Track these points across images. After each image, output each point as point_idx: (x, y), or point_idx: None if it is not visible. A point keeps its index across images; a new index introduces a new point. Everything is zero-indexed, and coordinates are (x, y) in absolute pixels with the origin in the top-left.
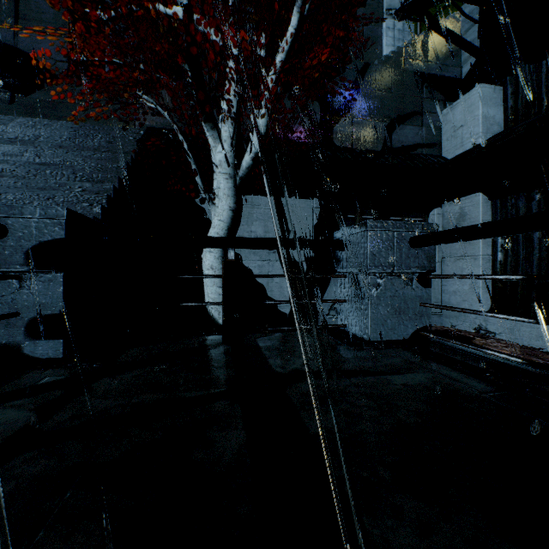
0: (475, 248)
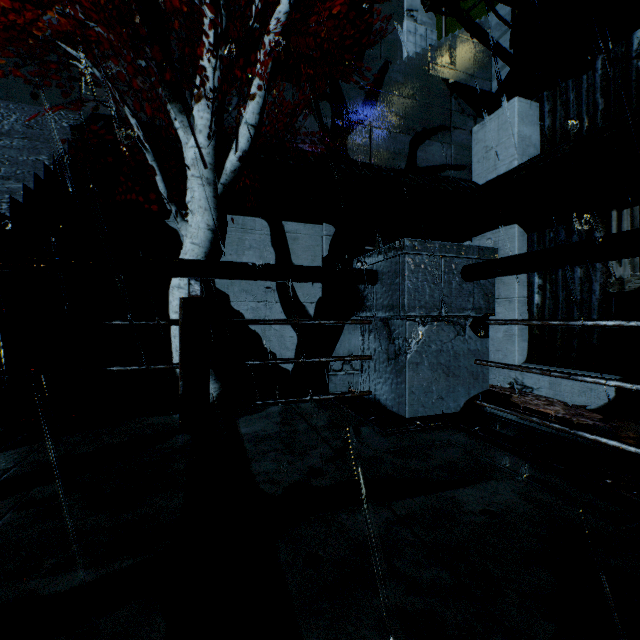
0: (510, 289)
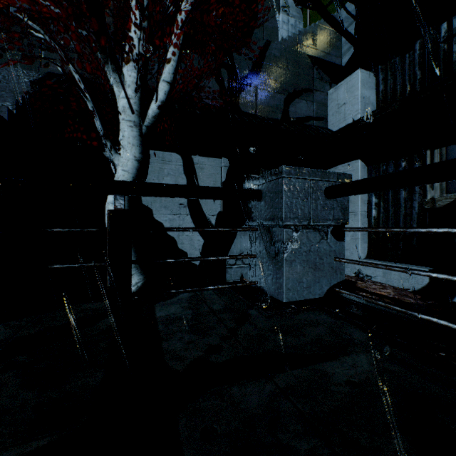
0: (355, 206)
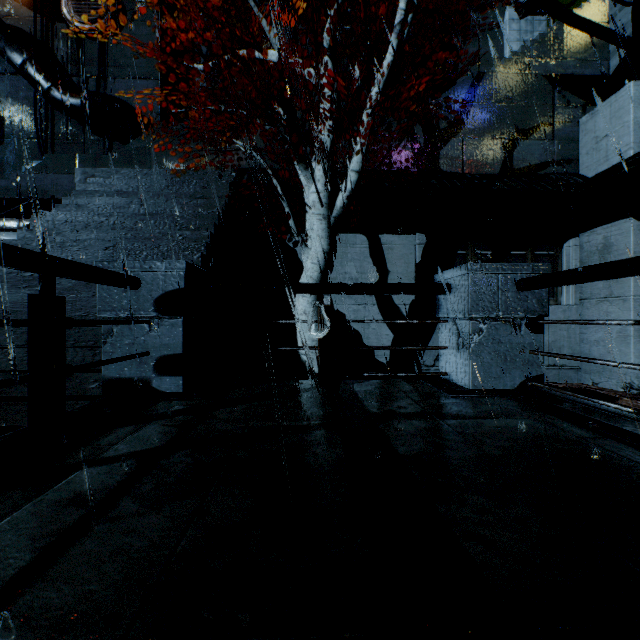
0: (624, 287)
